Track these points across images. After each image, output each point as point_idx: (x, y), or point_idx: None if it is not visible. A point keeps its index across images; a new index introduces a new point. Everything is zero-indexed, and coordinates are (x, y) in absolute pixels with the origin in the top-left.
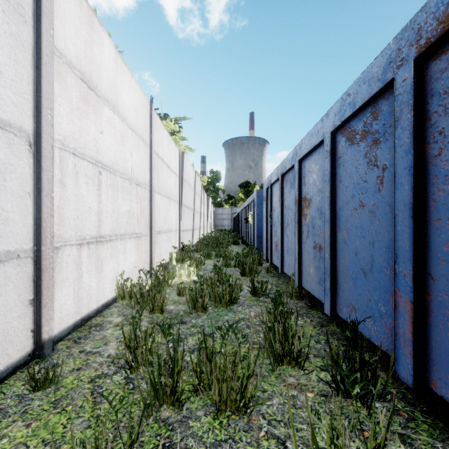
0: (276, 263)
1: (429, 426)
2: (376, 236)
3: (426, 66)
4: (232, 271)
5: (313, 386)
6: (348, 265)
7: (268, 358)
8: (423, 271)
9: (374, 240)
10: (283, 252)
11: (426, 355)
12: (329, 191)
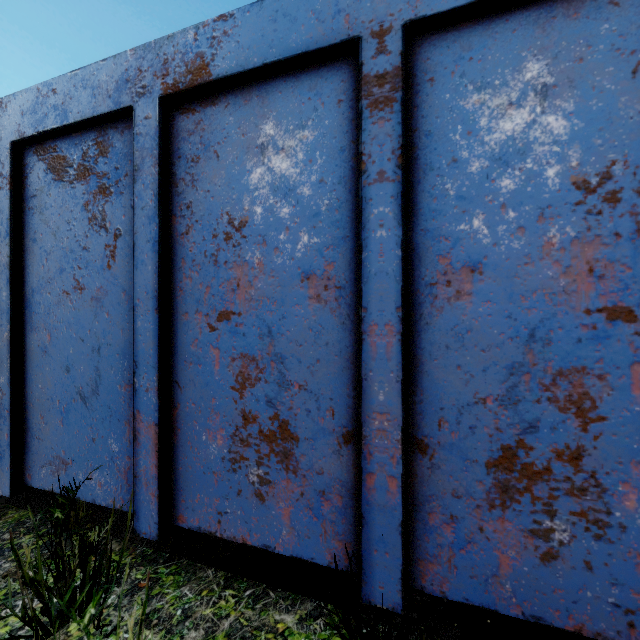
0: None
1: (175, 574)
2: (104, 338)
3: (173, 117)
4: None
5: None
6: (52, 391)
7: None
8: (169, 380)
9: (101, 343)
10: None
11: (173, 487)
12: (8, 254)
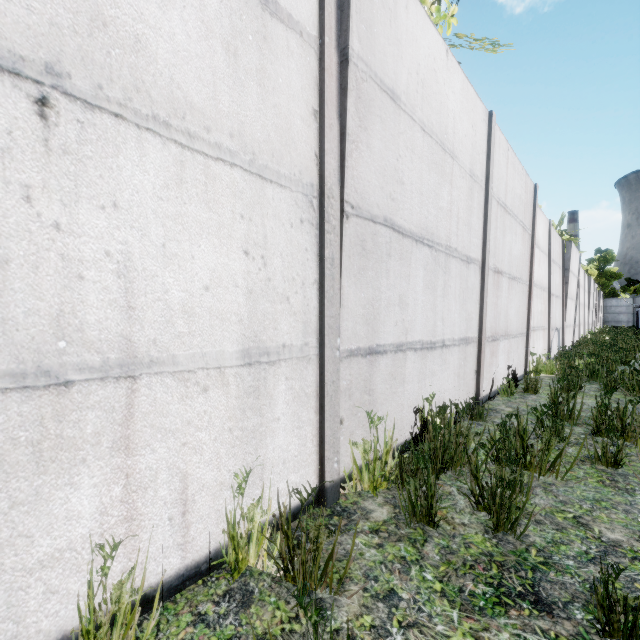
0: None
1: None
2: None
3: None
4: None
5: None
6: None
7: None
8: None
9: None
10: None
11: None
12: None
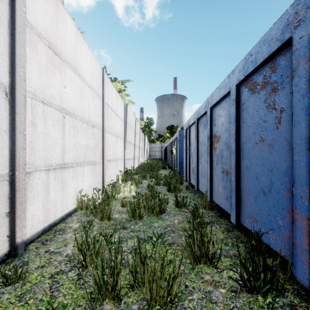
0: (193, 183)
1: None
2: (274, 164)
3: None
4: (161, 188)
5: (224, 282)
6: (250, 186)
7: (188, 258)
8: None
9: (272, 167)
10: (198, 175)
11: None
12: (234, 129)
